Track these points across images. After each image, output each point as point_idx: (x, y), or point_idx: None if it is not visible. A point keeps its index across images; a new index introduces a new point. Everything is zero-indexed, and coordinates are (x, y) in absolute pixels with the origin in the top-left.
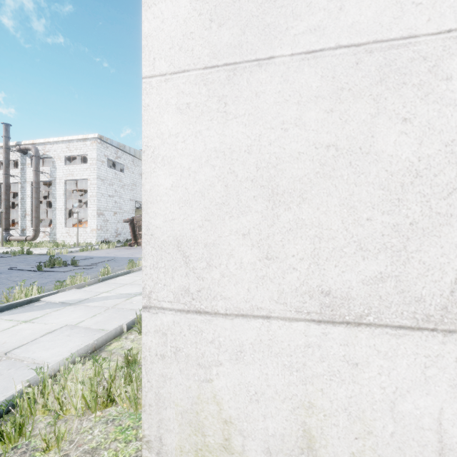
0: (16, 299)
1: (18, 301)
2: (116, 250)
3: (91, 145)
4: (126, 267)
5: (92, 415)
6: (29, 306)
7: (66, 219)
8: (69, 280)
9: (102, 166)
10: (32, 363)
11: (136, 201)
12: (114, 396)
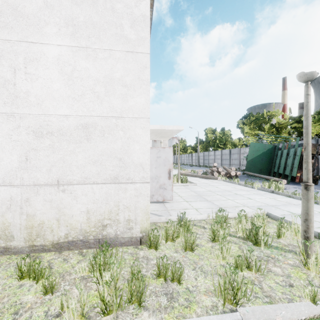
0: None
1: None
2: None
3: None
4: None
5: None
6: None
7: None
8: None
9: None
10: None
11: None
12: None
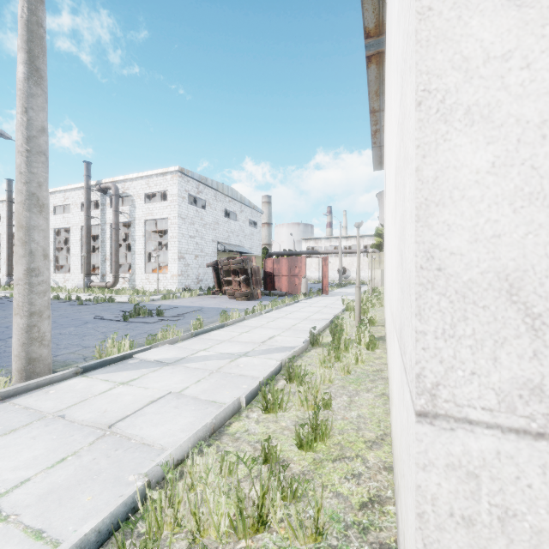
0: (108, 354)
1: (112, 357)
2: (199, 299)
3: (172, 179)
4: (217, 319)
5: (239, 544)
6: (123, 364)
7: (145, 264)
8: (161, 334)
9: (183, 203)
10: (141, 444)
11: (219, 242)
12: (271, 520)
